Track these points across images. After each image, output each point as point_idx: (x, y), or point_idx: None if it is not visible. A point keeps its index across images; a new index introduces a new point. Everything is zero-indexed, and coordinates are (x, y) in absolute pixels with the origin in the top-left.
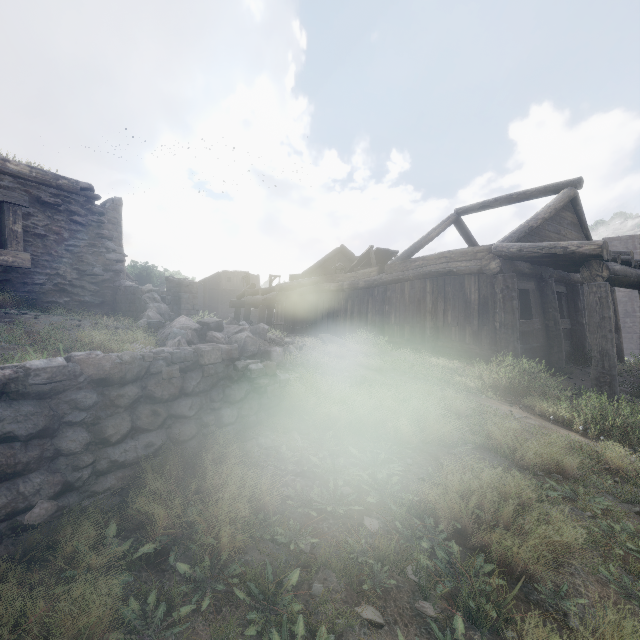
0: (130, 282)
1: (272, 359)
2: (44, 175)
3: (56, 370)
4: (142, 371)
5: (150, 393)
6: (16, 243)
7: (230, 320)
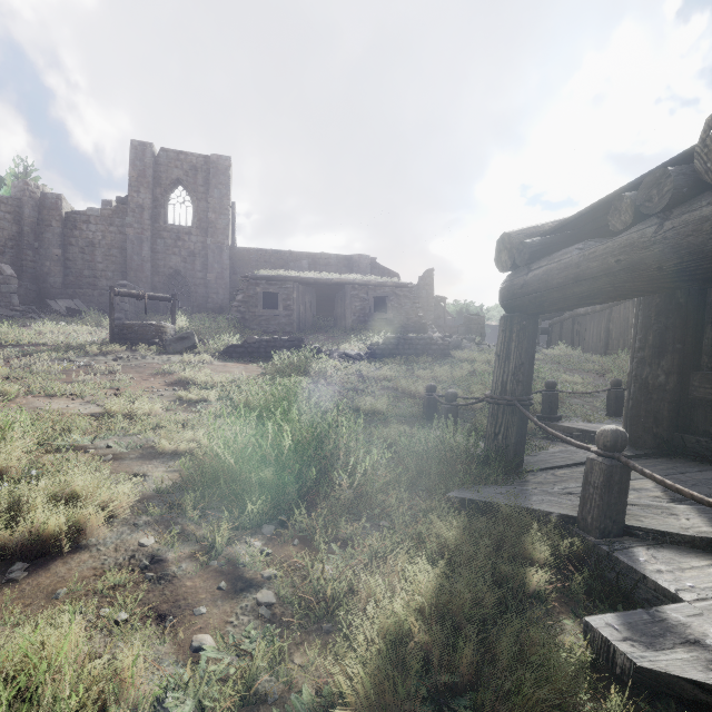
0: (425, 321)
1: (466, 348)
2: (397, 284)
3: (398, 336)
4: (411, 338)
5: (412, 343)
6: (389, 310)
7: (458, 335)
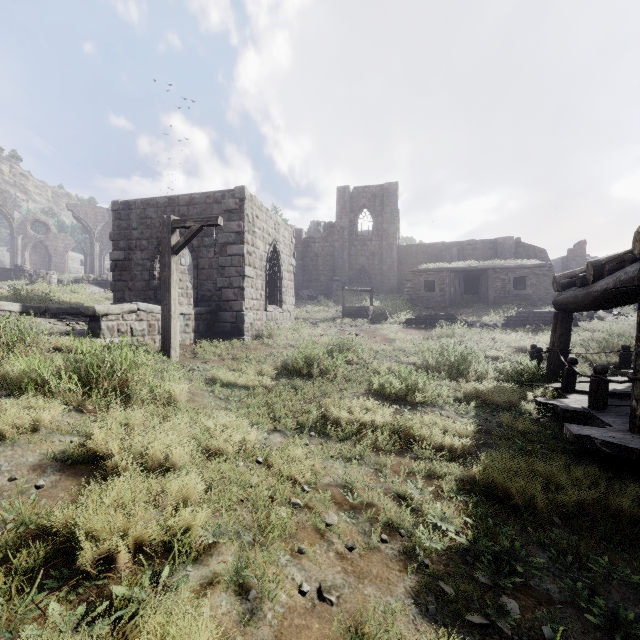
0: None
1: (598, 319)
2: (535, 265)
3: (528, 311)
4: (539, 312)
5: (540, 316)
6: (528, 287)
7: None
